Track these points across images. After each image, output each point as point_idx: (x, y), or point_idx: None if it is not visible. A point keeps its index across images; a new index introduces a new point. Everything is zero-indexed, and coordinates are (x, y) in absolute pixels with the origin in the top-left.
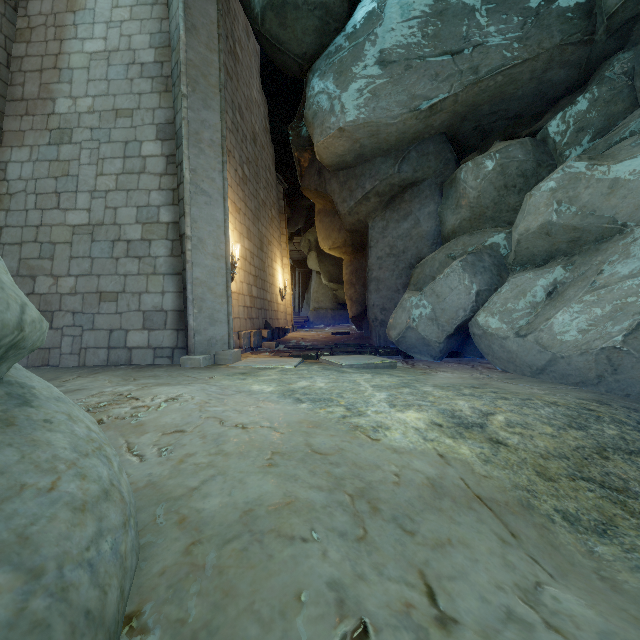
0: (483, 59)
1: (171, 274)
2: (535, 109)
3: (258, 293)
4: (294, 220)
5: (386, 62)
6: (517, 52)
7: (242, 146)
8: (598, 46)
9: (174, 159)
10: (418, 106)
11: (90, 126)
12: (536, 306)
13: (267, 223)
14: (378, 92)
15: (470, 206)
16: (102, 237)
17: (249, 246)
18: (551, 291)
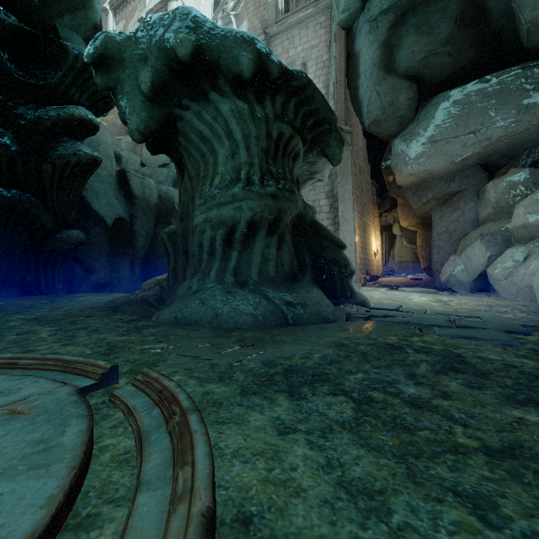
0: (493, 133)
1: None
2: None
3: (363, 256)
4: (383, 205)
5: (435, 141)
6: (514, 128)
7: (355, 181)
8: None
9: (333, 206)
10: (455, 160)
11: None
12: (517, 264)
13: (367, 215)
14: (431, 155)
15: (493, 207)
16: None
17: (359, 232)
18: (526, 257)
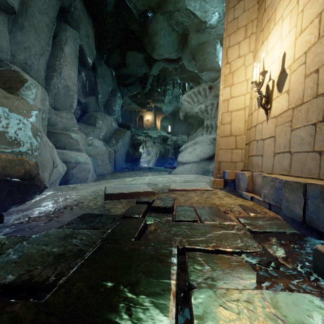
0: None
1: None
2: None
3: None
4: None
5: None
6: None
7: None
8: None
9: None
10: None
11: None
12: None
13: None
14: None
15: None
16: None
17: None
18: None
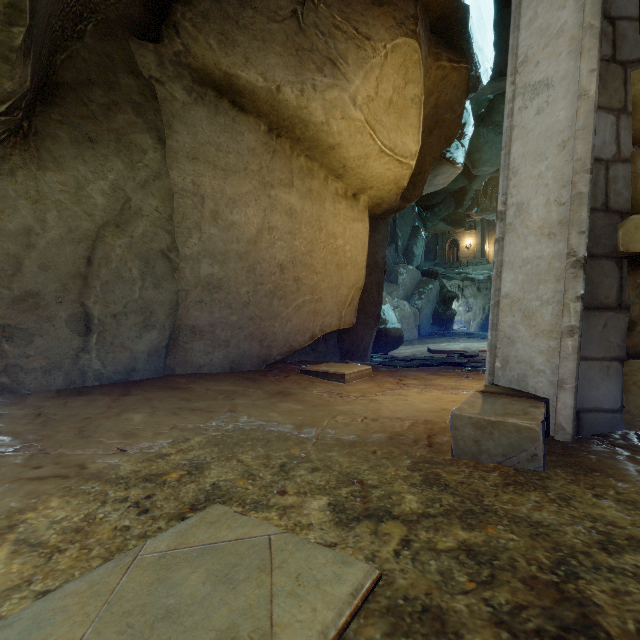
0: None
1: None
2: None
3: None
4: None
5: None
6: None
7: None
8: None
9: None
10: None
11: None
12: None
13: None
14: None
15: None
16: None
17: None
18: None
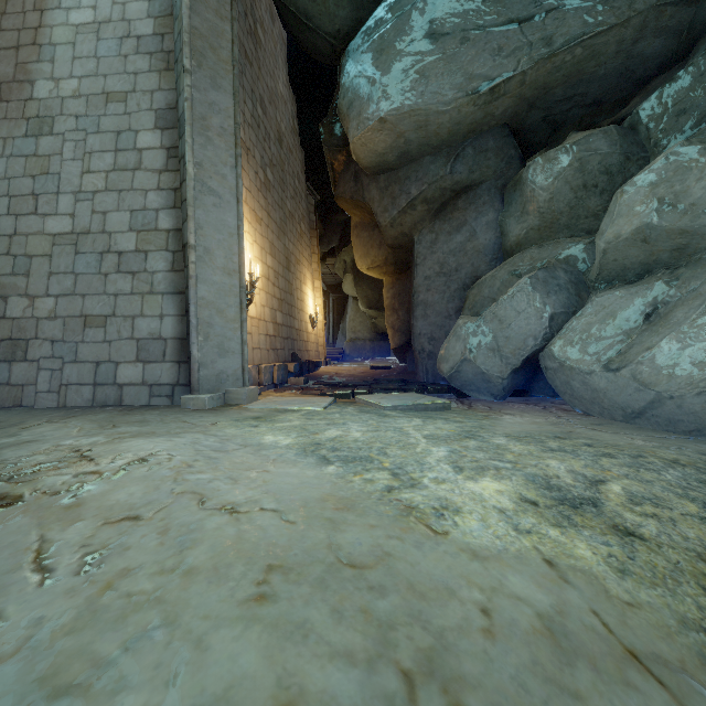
0: (558, 27)
1: (172, 293)
2: (619, 93)
3: (284, 320)
4: (327, 237)
5: (437, 34)
6: (602, 16)
7: (264, 145)
8: (705, 6)
9: (176, 152)
10: (477, 88)
11: (75, 113)
12: (630, 332)
13: (295, 239)
14: (427, 72)
15: (539, 212)
16: (88, 248)
17: (273, 264)
18: (650, 313)
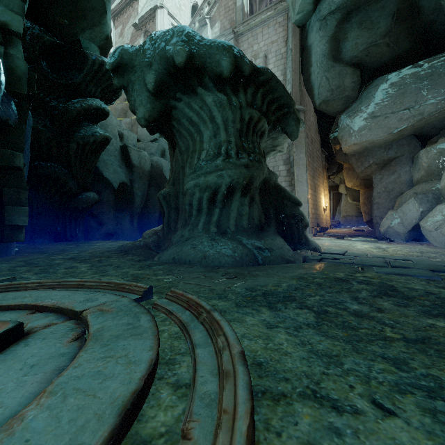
0: (425, 109)
1: None
2: None
3: (314, 211)
4: (330, 169)
5: (375, 116)
6: (443, 105)
7: (307, 150)
8: None
9: (289, 171)
10: (392, 132)
11: None
12: None
13: (317, 177)
14: (372, 128)
15: (425, 170)
16: None
17: (311, 192)
18: None
